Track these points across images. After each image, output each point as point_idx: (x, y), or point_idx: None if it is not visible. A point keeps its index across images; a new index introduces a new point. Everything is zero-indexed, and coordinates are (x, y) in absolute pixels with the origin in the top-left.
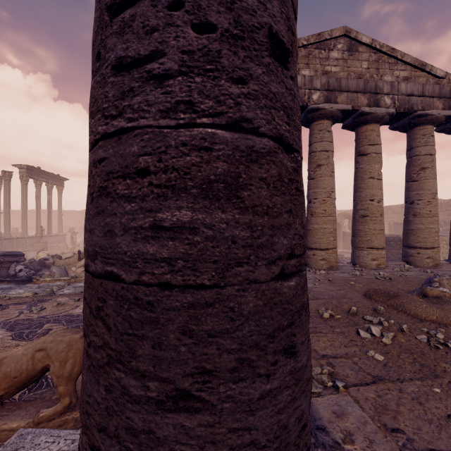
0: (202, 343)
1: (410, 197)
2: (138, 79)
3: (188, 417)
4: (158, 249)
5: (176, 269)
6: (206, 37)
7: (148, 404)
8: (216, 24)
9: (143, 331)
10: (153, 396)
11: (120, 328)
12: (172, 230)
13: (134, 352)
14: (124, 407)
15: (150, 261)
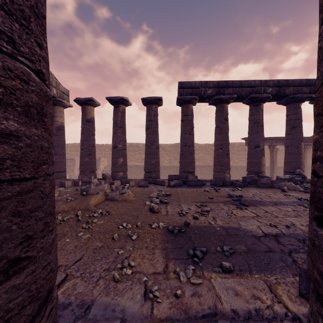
0: (27, 218)
1: None
2: None
3: (18, 277)
4: None
5: (5, 167)
6: None
7: None
8: None
9: None
10: None
11: None
12: (0, 135)
13: None
14: None
15: None
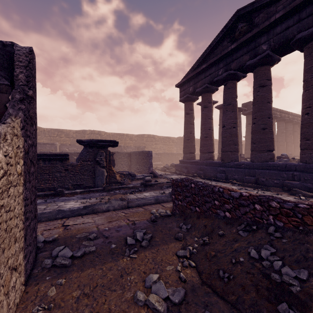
0: None
1: (212, 127)
2: None
3: None
4: None
5: None
6: None
7: None
8: None
9: None
10: None
11: None
12: None
13: None
14: None
15: None
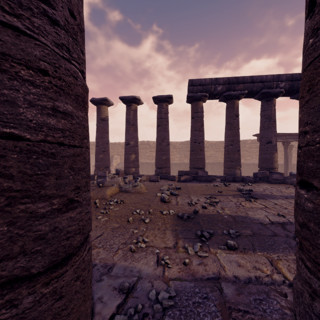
0: (77, 174)
1: None
2: (36, 7)
3: (72, 212)
4: (56, 123)
5: (66, 135)
6: (73, 20)
7: (53, 214)
8: (76, 17)
9: (49, 171)
10: (56, 207)
11: (29, 172)
12: (63, 113)
13: (43, 185)
14: (31, 226)
15: (52, 129)
